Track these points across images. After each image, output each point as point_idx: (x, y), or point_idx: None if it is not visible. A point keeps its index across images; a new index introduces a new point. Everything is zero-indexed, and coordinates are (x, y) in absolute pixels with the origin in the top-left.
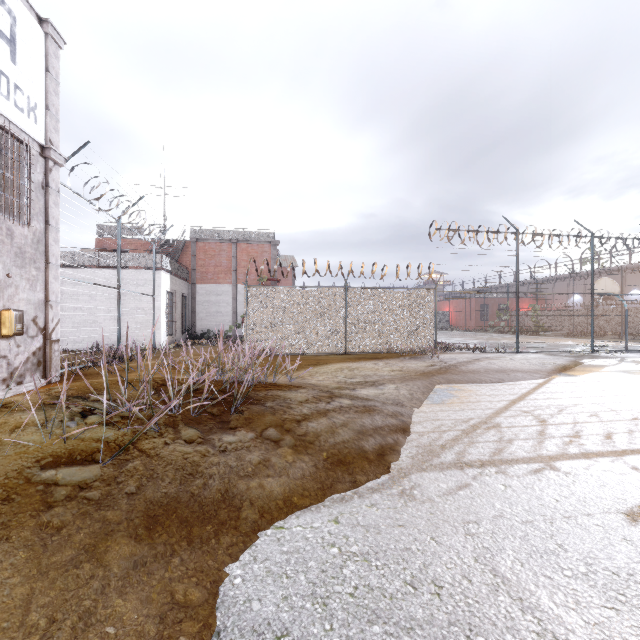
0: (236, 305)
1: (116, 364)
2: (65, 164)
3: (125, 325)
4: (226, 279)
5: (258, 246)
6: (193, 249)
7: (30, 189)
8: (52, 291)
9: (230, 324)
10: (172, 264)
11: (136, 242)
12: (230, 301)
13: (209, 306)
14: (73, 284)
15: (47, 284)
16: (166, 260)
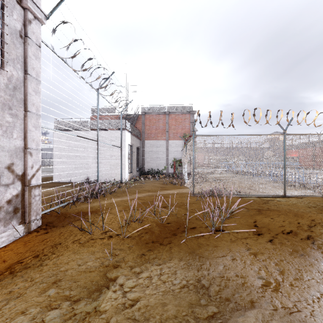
0: (168, 153)
1: (93, 200)
2: (45, 21)
3: (104, 166)
4: (162, 137)
5: (182, 115)
6: (143, 119)
7: (2, 30)
8: (31, 139)
9: (164, 165)
10: (131, 127)
11: (111, 117)
12: (164, 151)
13: (152, 154)
14: (75, 141)
15: (26, 132)
16: (128, 124)
